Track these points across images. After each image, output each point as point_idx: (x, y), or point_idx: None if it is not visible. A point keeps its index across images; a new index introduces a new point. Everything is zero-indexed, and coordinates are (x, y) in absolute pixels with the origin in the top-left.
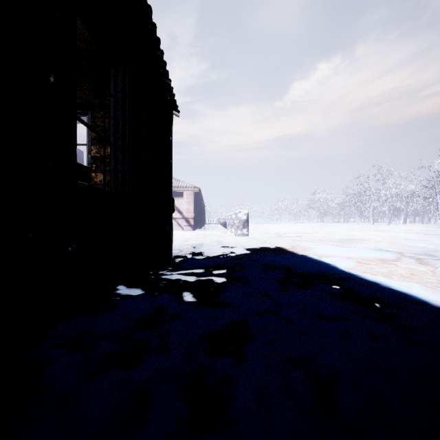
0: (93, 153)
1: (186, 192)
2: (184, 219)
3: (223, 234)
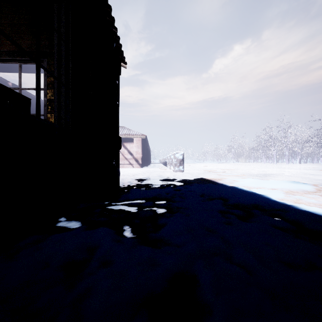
0: (49, 96)
1: (136, 138)
2: (134, 159)
3: (163, 170)
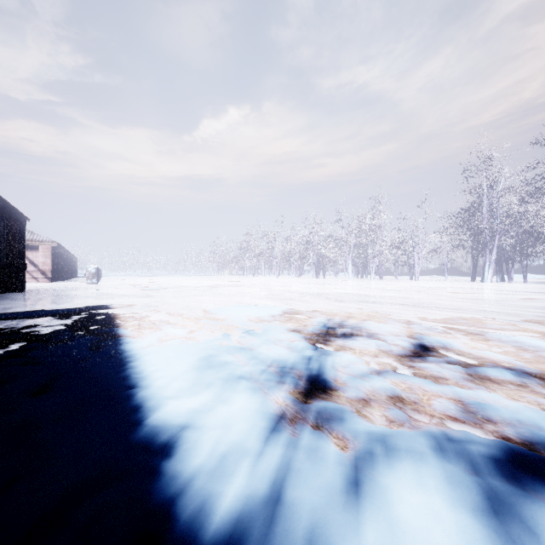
0: None
1: (43, 246)
2: (40, 272)
3: (79, 284)
